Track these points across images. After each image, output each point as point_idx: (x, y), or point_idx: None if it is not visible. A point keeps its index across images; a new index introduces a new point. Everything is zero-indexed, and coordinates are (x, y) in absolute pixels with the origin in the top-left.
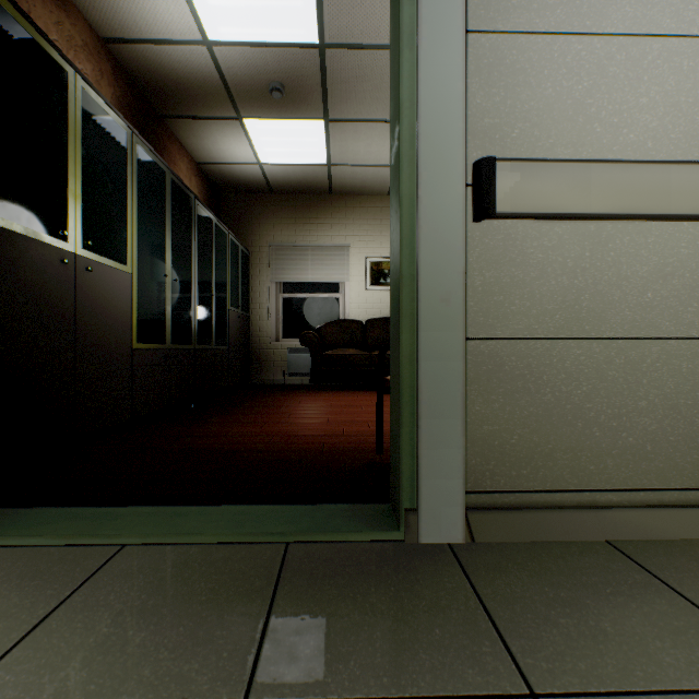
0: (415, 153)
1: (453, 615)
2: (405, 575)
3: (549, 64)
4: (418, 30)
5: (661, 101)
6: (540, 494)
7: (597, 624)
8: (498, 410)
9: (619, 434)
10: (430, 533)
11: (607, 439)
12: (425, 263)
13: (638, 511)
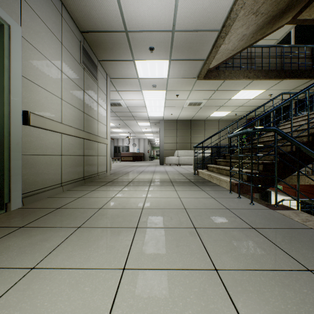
0: (9, 102)
1: (38, 210)
2: (19, 213)
3: (38, 92)
4: (11, 69)
5: (55, 108)
6: (36, 191)
7: (58, 202)
8: (28, 172)
9: (49, 175)
10: (14, 207)
11: (48, 176)
12: (13, 134)
13: (53, 190)
